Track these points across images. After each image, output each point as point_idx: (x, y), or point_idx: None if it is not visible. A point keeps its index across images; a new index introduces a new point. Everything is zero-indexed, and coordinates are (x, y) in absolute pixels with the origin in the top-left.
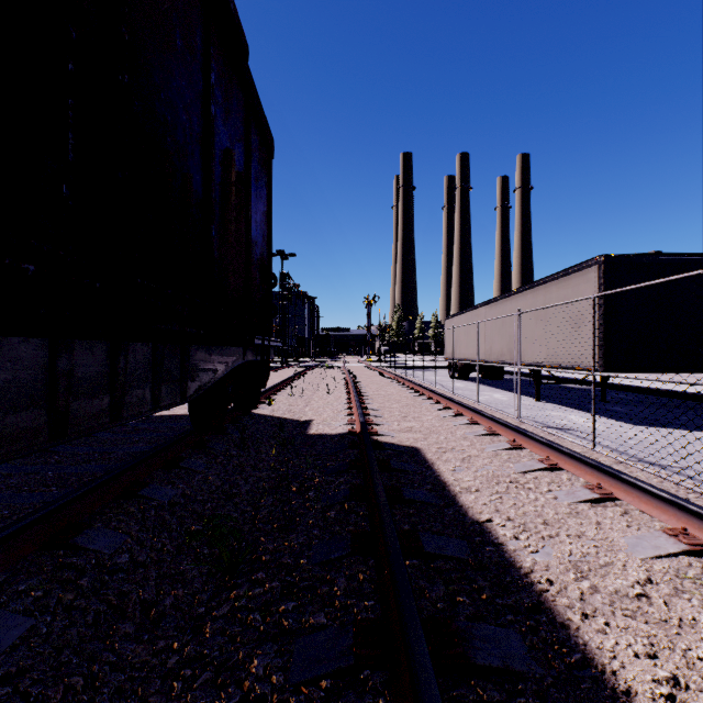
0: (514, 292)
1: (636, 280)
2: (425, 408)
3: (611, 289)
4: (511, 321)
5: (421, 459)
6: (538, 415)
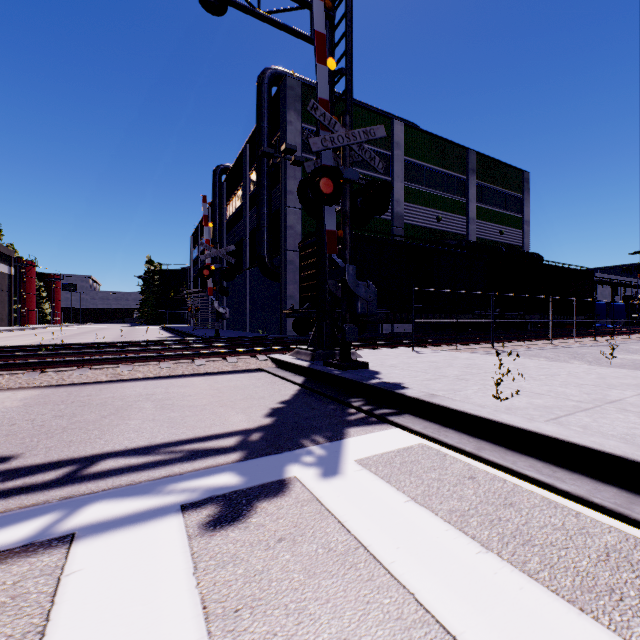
0: None
1: None
2: None
3: None
4: None
5: None
6: None
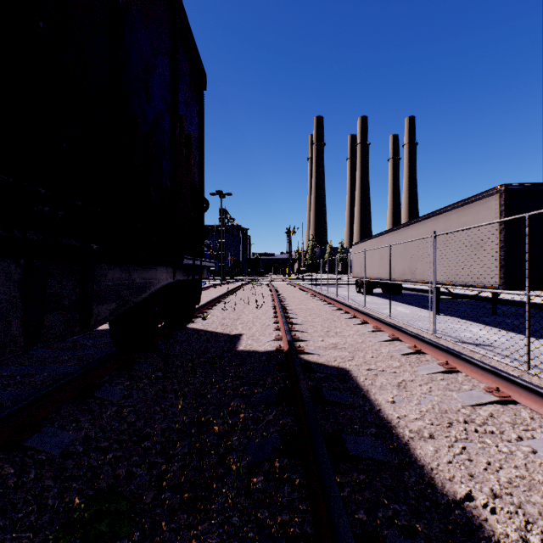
0: (415, 221)
1: (534, 207)
2: (344, 322)
3: (511, 215)
4: (412, 245)
5: (354, 386)
6: (443, 328)
